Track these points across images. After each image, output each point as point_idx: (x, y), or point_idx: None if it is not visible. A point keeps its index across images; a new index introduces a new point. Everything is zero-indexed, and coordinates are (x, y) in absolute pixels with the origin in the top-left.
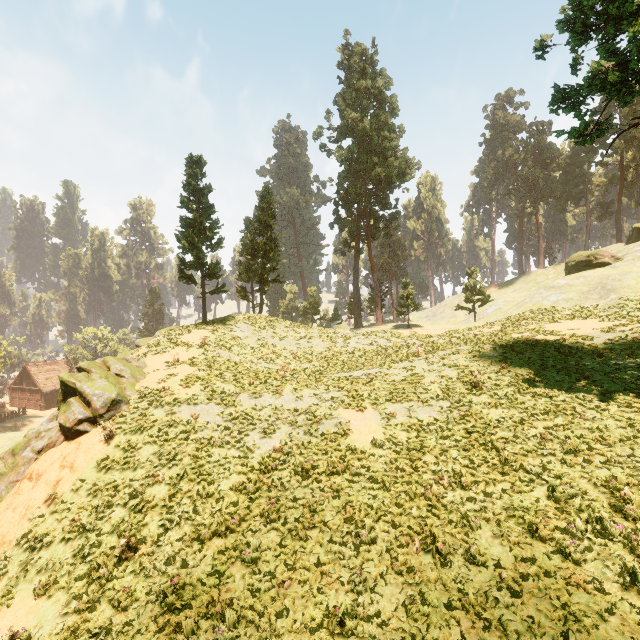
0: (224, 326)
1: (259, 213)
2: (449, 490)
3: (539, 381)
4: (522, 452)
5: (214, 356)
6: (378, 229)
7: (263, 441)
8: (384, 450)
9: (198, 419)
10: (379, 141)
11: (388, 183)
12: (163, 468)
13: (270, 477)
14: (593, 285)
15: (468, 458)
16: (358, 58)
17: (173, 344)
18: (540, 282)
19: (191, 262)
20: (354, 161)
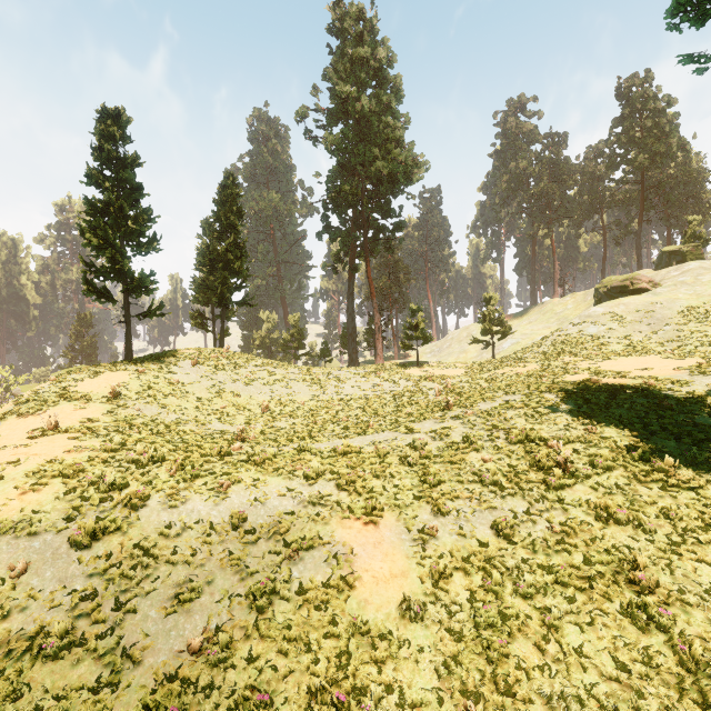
0: (158, 365)
1: (219, 208)
2: None
3: (659, 457)
4: None
5: (130, 415)
6: (378, 242)
7: (168, 624)
8: (427, 627)
9: (25, 576)
10: (380, 129)
11: (391, 183)
12: None
13: None
14: (638, 314)
15: (608, 651)
16: (354, 22)
17: (59, 396)
18: (559, 313)
19: (103, 268)
20: (348, 153)
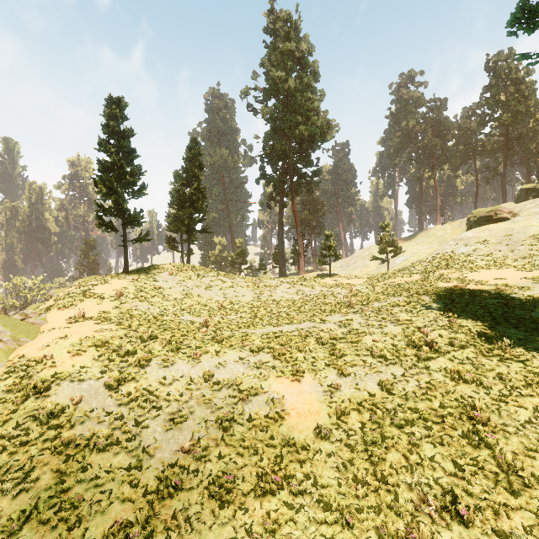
0: (146, 276)
1: (186, 164)
2: (442, 526)
3: (500, 340)
4: (526, 451)
5: (130, 309)
6: (301, 185)
7: (168, 435)
8: (332, 443)
9: (80, 404)
10: (302, 102)
11: (311, 141)
12: (4, 497)
13: (171, 505)
14: (499, 237)
15: (451, 459)
16: (283, 23)
17: (83, 296)
18: (440, 236)
19: (110, 208)
20: (279, 120)
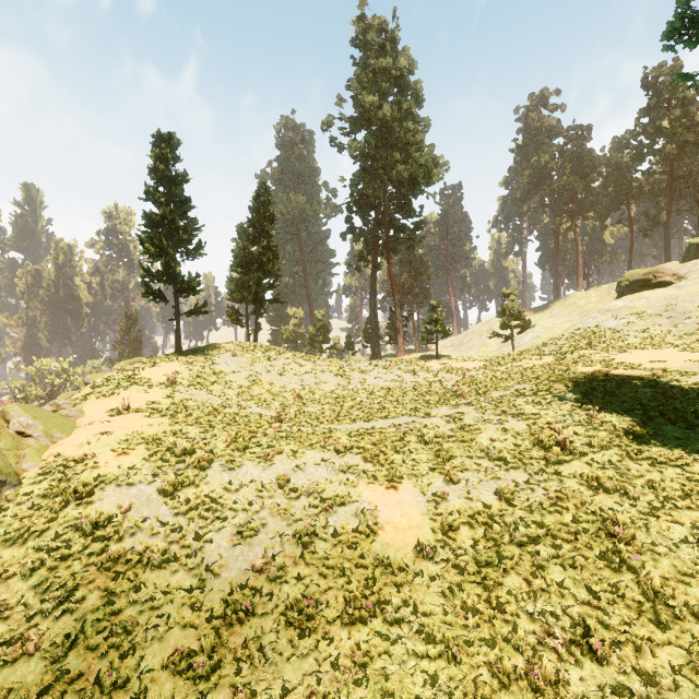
0: (204, 357)
1: (253, 215)
2: (570, 663)
3: (652, 439)
4: (679, 576)
5: (184, 399)
6: (399, 241)
7: (236, 551)
8: (437, 564)
9: (129, 513)
10: (401, 134)
11: (412, 184)
12: (44, 619)
13: (241, 632)
14: (659, 307)
15: (584, 585)
16: (376, 34)
17: (127, 383)
18: (581, 306)
19: (158, 272)
20: (371, 158)
